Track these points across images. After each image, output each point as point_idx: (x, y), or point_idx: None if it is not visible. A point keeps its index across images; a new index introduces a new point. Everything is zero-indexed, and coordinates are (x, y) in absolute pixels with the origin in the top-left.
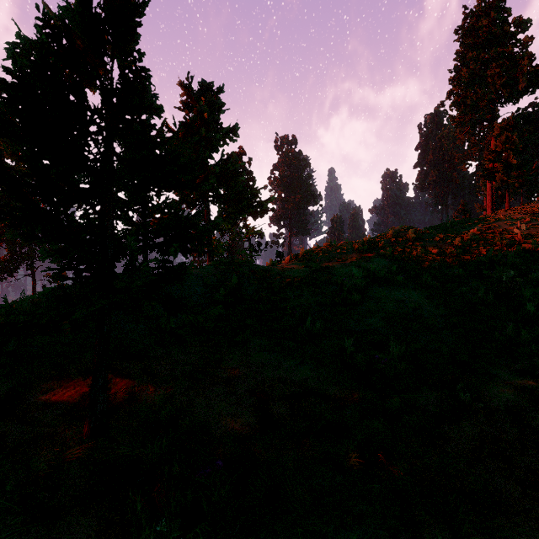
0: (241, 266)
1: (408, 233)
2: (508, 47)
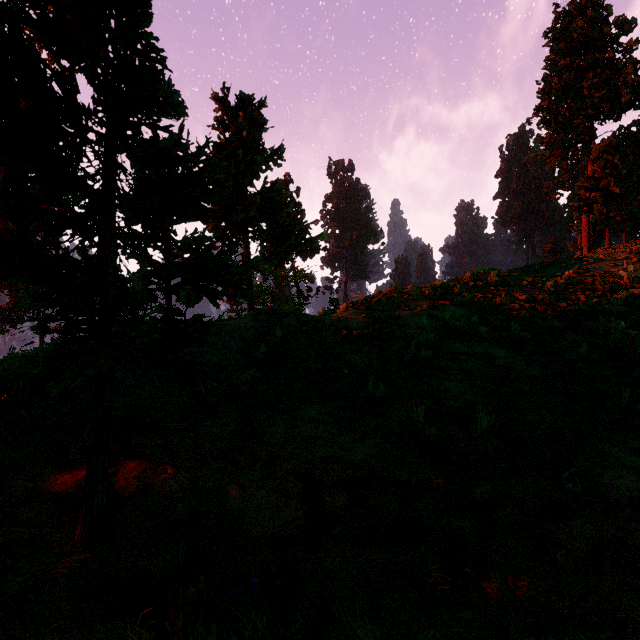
0: (286, 316)
1: (490, 276)
2: (608, 53)
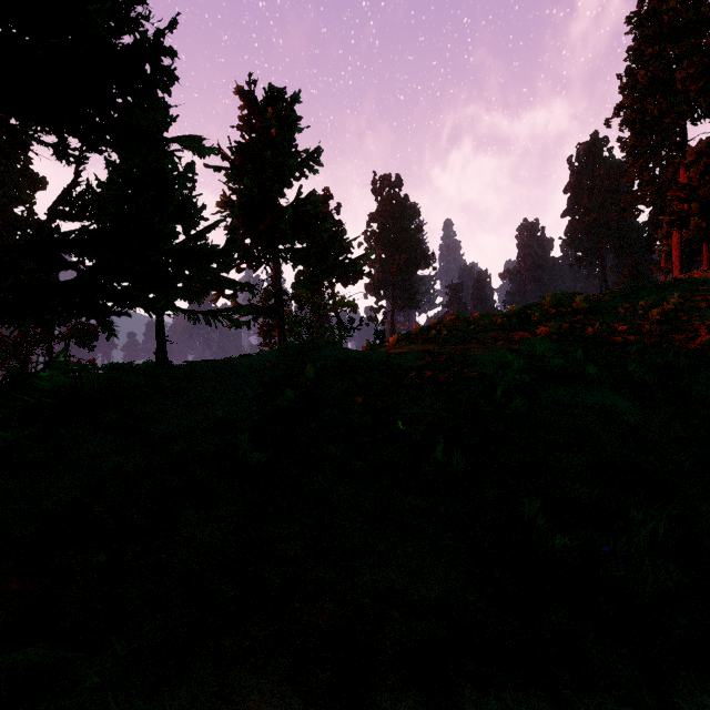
0: (321, 351)
1: (576, 301)
2: (706, 38)
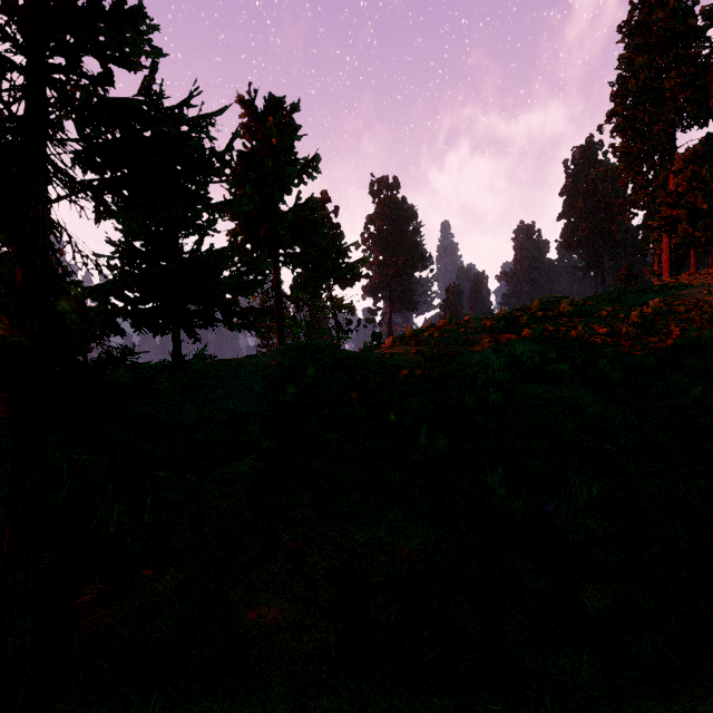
0: (321, 352)
1: (562, 305)
2: (694, 48)
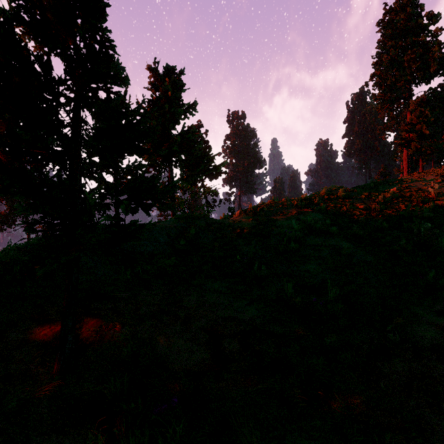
0: (198, 219)
1: (339, 192)
2: (421, 37)
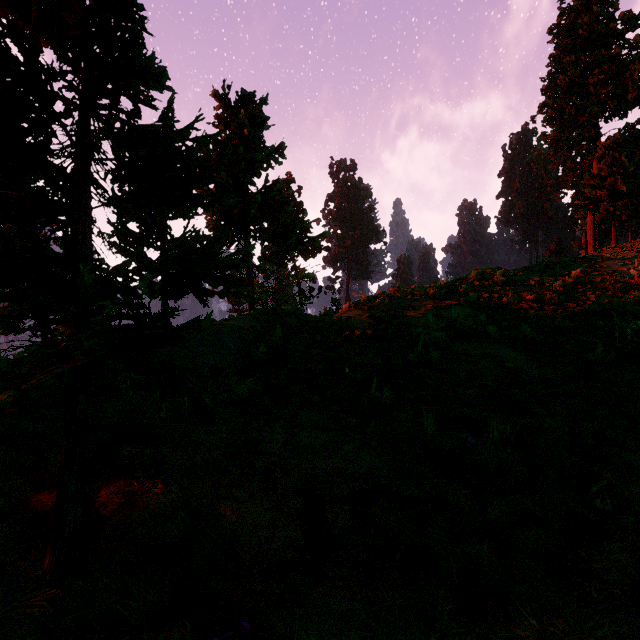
0: (287, 316)
1: (496, 275)
2: (614, 49)
